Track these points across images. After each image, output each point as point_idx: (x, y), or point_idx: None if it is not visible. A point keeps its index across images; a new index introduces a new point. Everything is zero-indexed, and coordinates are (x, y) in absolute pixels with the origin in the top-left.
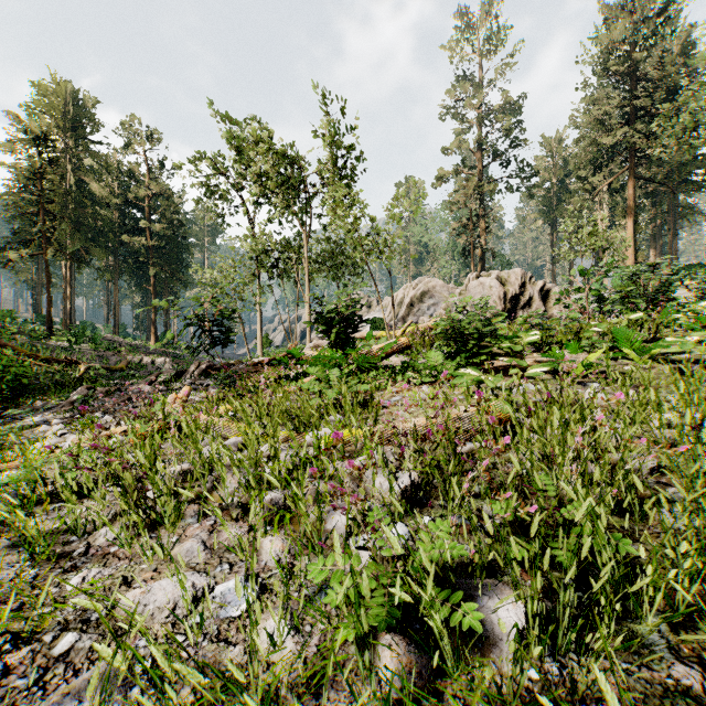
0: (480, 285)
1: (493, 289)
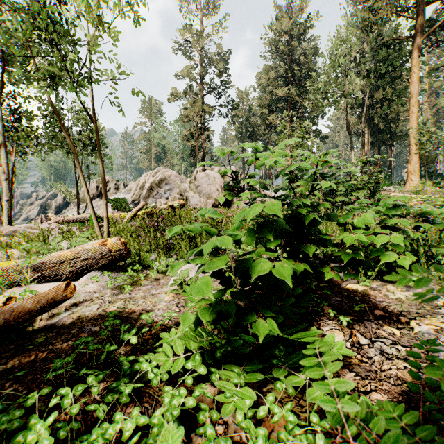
0: (206, 175)
1: (216, 180)
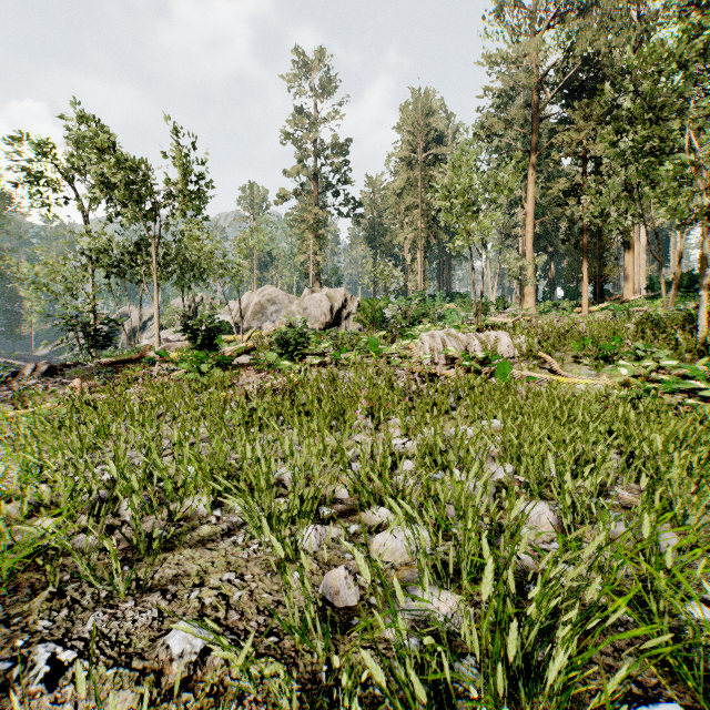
0: (313, 298)
1: (323, 303)
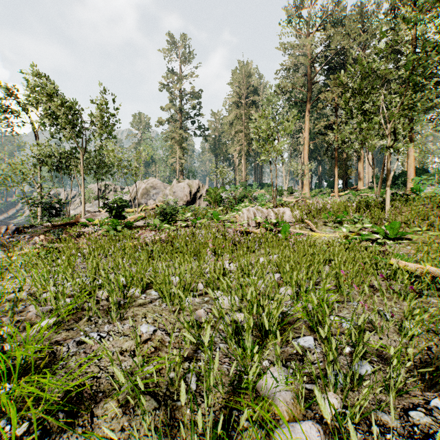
0: (179, 186)
1: (185, 189)
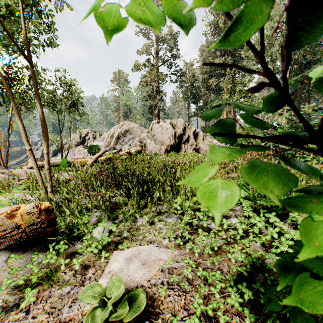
0: (160, 127)
1: (168, 130)
